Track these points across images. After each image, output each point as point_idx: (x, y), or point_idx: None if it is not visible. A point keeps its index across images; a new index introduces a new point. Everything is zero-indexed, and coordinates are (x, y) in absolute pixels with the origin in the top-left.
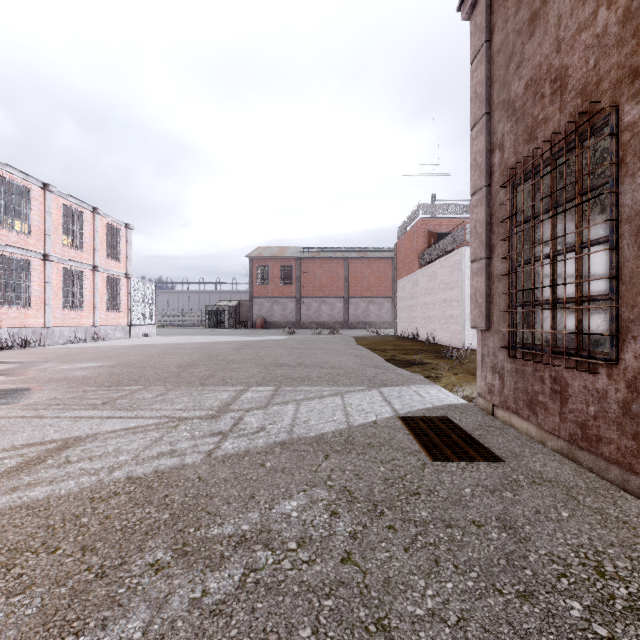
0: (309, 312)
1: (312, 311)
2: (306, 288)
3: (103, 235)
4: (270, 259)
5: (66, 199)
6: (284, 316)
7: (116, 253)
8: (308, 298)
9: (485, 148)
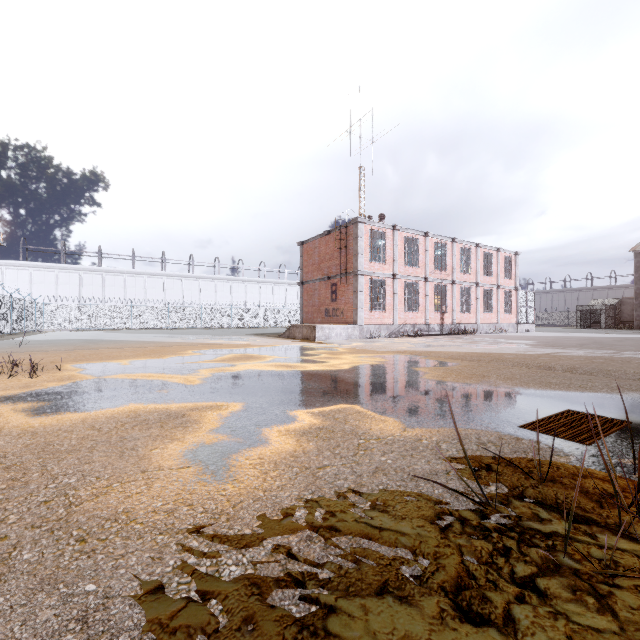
0: None
1: None
2: None
3: (502, 264)
4: None
5: (484, 248)
6: None
7: (509, 274)
8: None
9: None
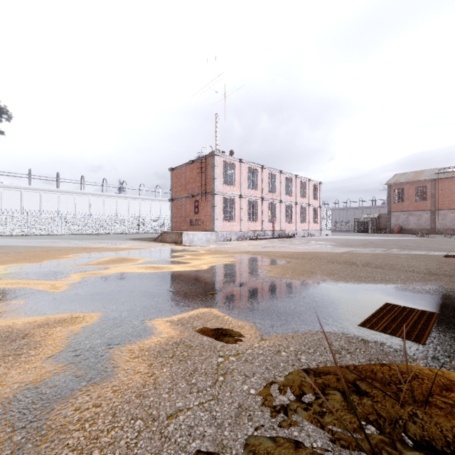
0: (444, 221)
1: (447, 220)
2: (441, 202)
3: (311, 190)
4: (405, 183)
5: (301, 178)
6: (418, 224)
7: (316, 197)
8: (443, 210)
9: None
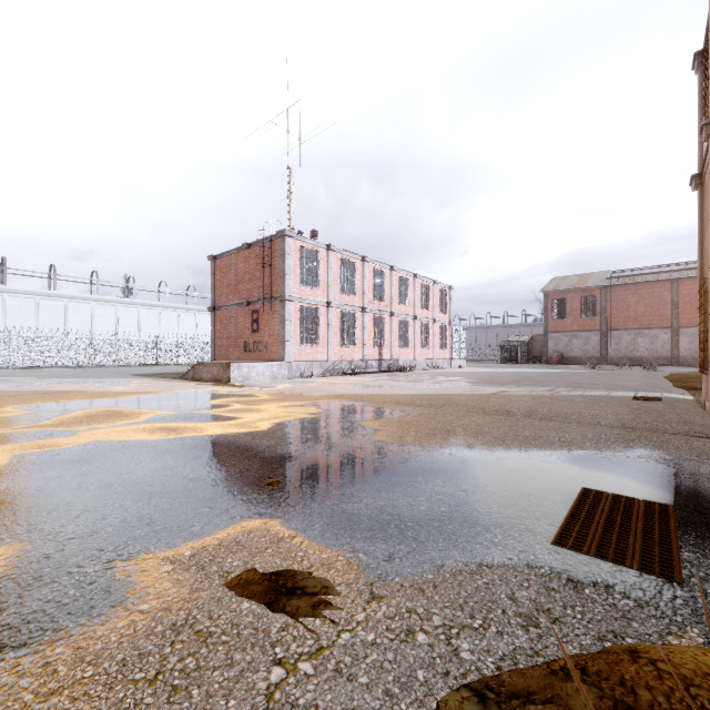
0: (619, 346)
1: (623, 345)
2: (614, 319)
3: (437, 297)
4: (568, 291)
5: (422, 279)
6: (585, 351)
7: (444, 308)
8: (617, 330)
9: (699, 267)
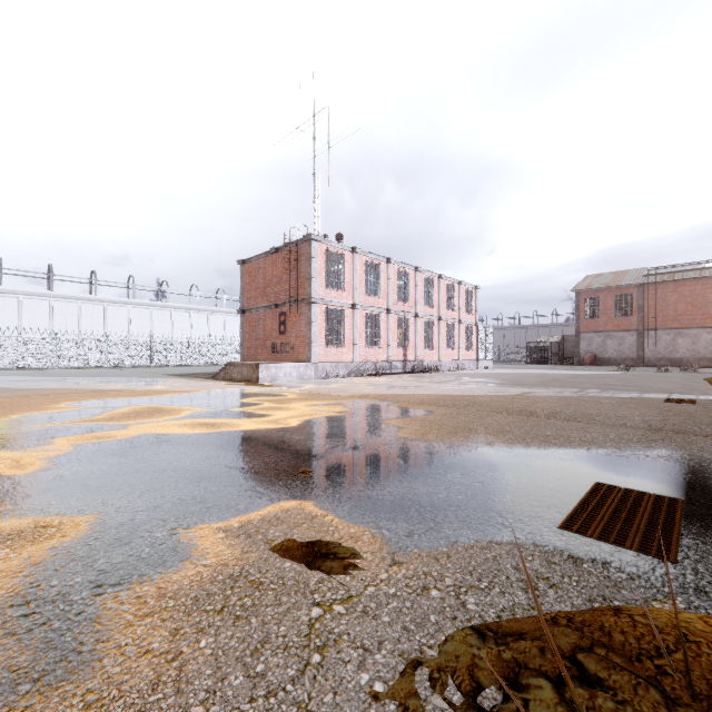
0: (657, 347)
1: (661, 345)
2: (652, 318)
3: (463, 298)
4: (601, 290)
5: (447, 280)
6: (620, 352)
7: (470, 309)
8: (655, 330)
9: None
